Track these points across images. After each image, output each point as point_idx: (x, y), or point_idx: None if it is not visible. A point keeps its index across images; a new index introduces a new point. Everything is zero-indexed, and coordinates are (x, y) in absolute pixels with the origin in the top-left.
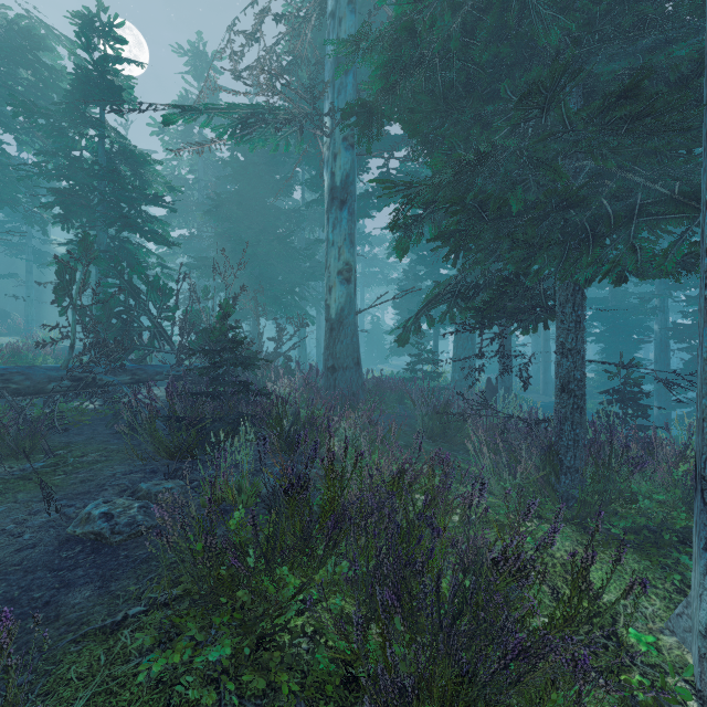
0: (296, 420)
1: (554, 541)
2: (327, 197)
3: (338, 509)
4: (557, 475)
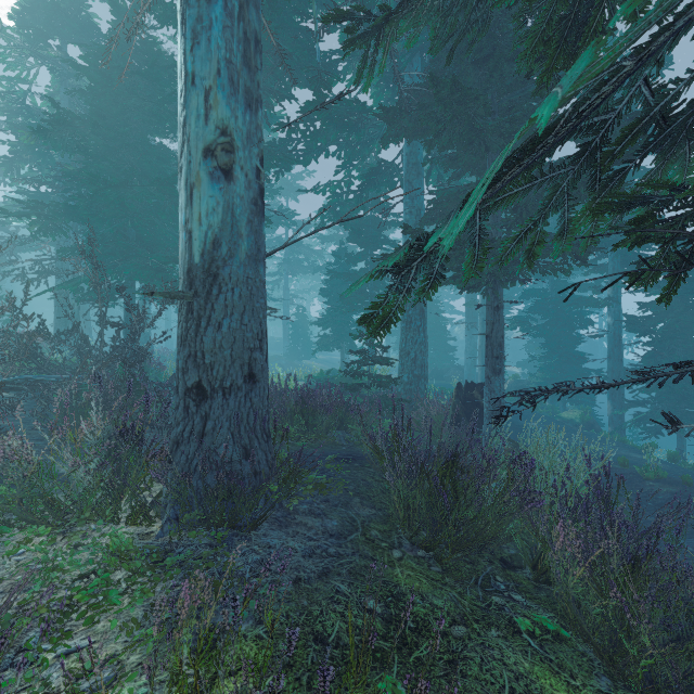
0: None
1: None
2: None
3: None
4: None
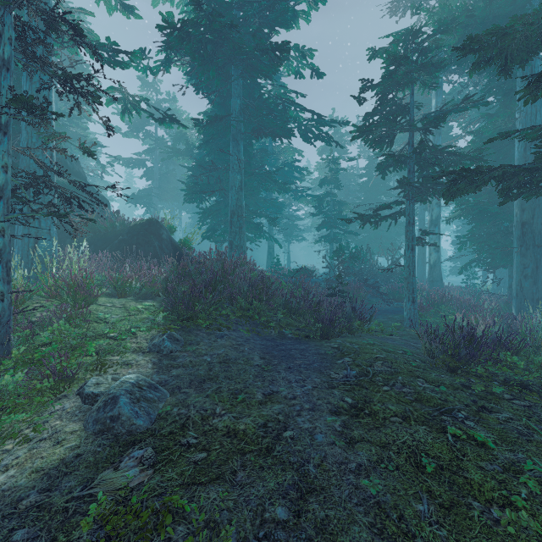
0: (428, 294)
1: (484, 303)
2: (429, 223)
3: (451, 297)
4: (508, 309)
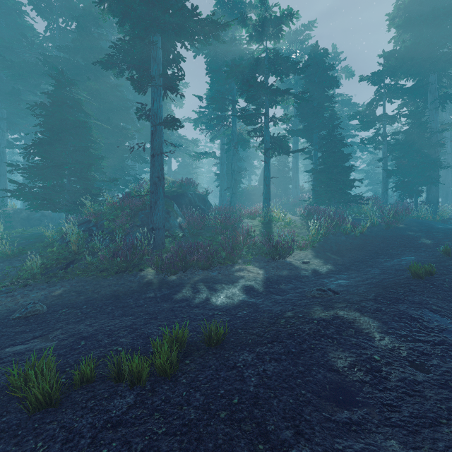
0: None
1: None
2: None
3: None
4: None
